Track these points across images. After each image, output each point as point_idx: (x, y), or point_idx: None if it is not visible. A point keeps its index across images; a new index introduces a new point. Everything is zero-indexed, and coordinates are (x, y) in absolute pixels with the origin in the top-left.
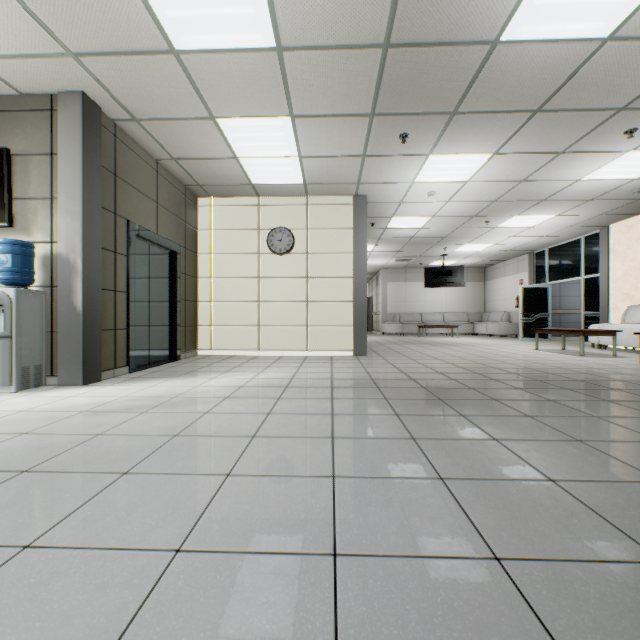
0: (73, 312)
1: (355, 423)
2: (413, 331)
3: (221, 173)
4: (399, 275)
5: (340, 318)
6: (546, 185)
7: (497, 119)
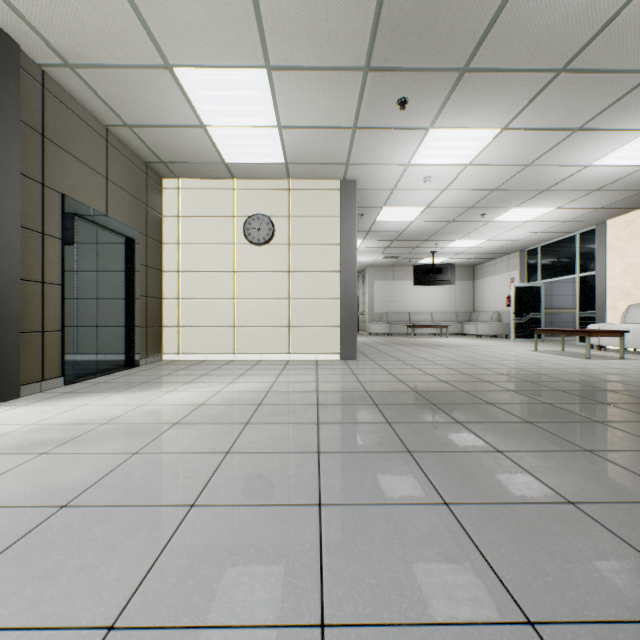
0: None
1: (352, 470)
2: (401, 331)
3: (187, 147)
4: (387, 273)
5: (326, 317)
6: (552, 171)
7: (513, 81)
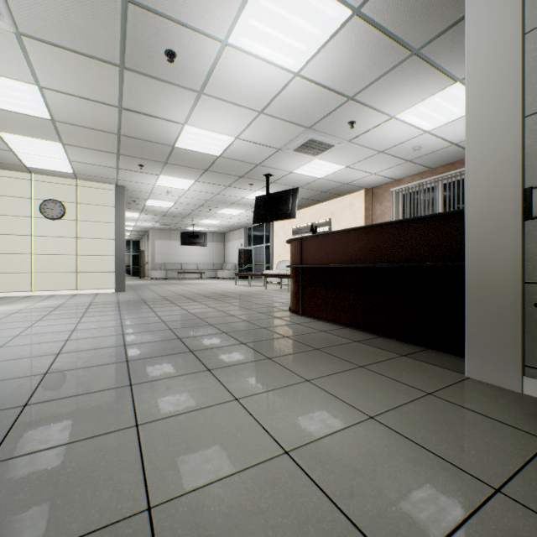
0: None
1: (96, 313)
2: (175, 276)
3: None
4: (165, 235)
5: (105, 267)
6: (231, 197)
7: (189, 169)
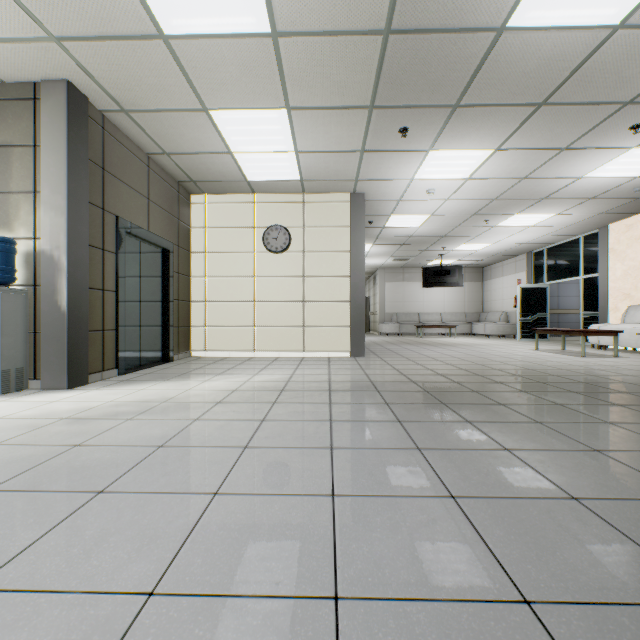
0: (57, 312)
1: (355, 431)
2: (411, 331)
3: (215, 169)
4: (397, 275)
5: (338, 318)
6: (547, 183)
7: (500, 113)
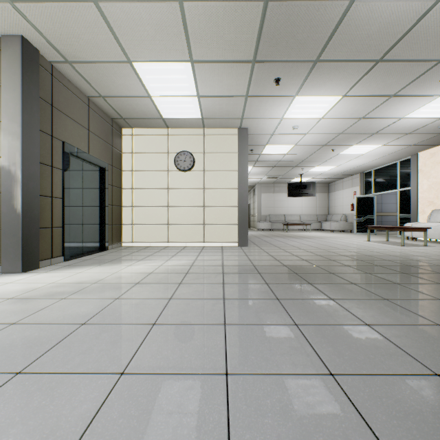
0: (14, 213)
1: (243, 308)
2: (279, 228)
3: (139, 109)
4: (269, 188)
5: (228, 218)
6: (378, 122)
7: (348, 67)
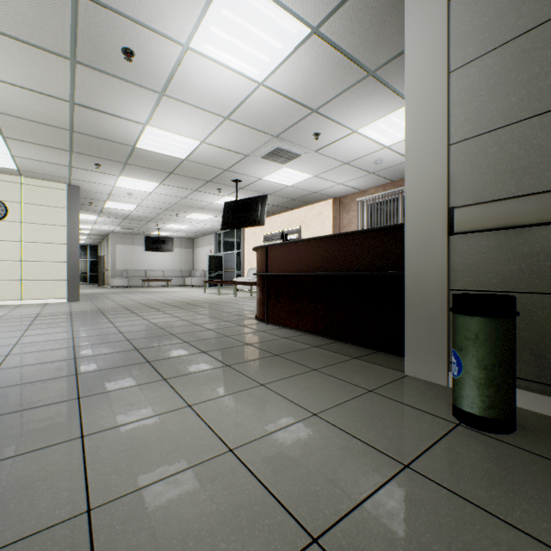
0: None
1: (44, 325)
2: (139, 284)
3: None
4: (127, 239)
5: (56, 274)
6: (199, 202)
7: (153, 171)
